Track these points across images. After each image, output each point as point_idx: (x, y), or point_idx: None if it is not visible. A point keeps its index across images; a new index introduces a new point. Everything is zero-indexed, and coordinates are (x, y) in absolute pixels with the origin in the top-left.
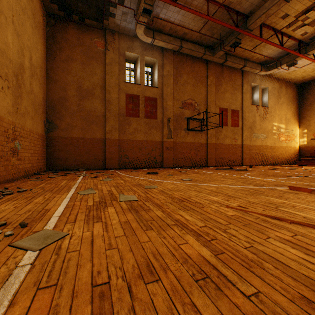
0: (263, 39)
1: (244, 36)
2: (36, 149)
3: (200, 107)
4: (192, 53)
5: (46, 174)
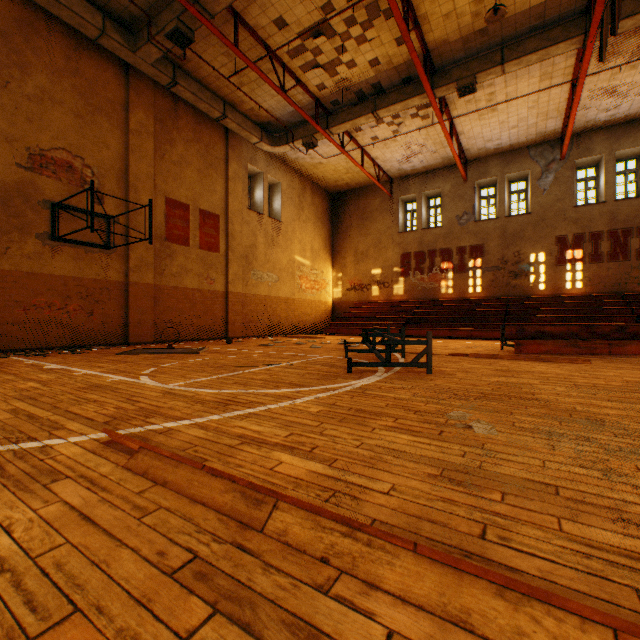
0: (242, 52)
1: (199, 24)
2: None
3: (103, 182)
4: (58, 9)
5: None
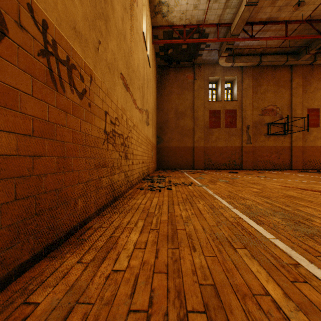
0: None
1: None
2: (155, 156)
3: (282, 111)
4: (272, 63)
5: (161, 171)
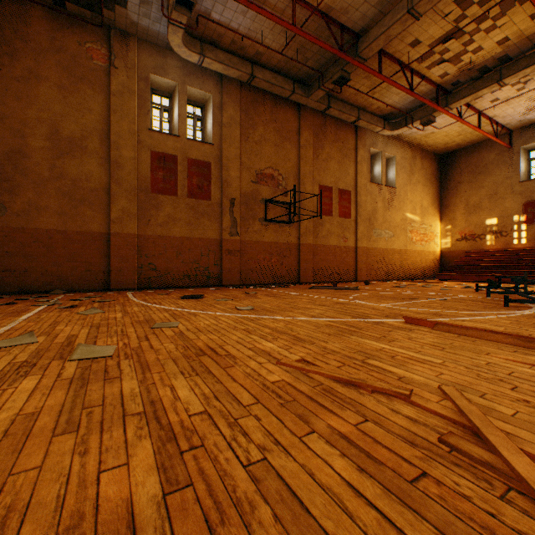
0: (384, 76)
1: (354, 68)
2: None
3: (287, 183)
4: (272, 89)
5: None
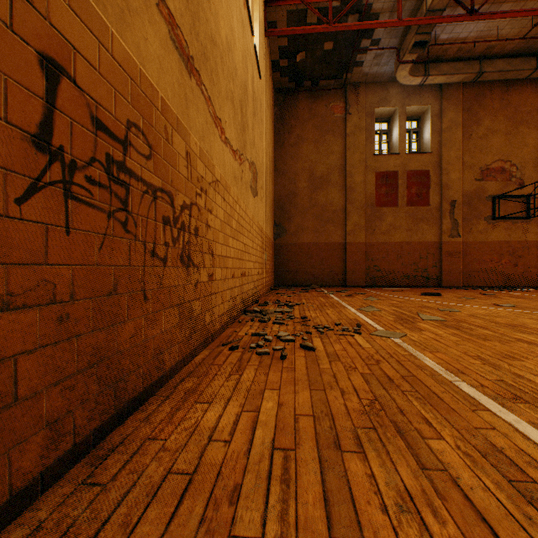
0: None
1: None
2: (270, 260)
3: (522, 172)
4: (504, 76)
5: (282, 290)
